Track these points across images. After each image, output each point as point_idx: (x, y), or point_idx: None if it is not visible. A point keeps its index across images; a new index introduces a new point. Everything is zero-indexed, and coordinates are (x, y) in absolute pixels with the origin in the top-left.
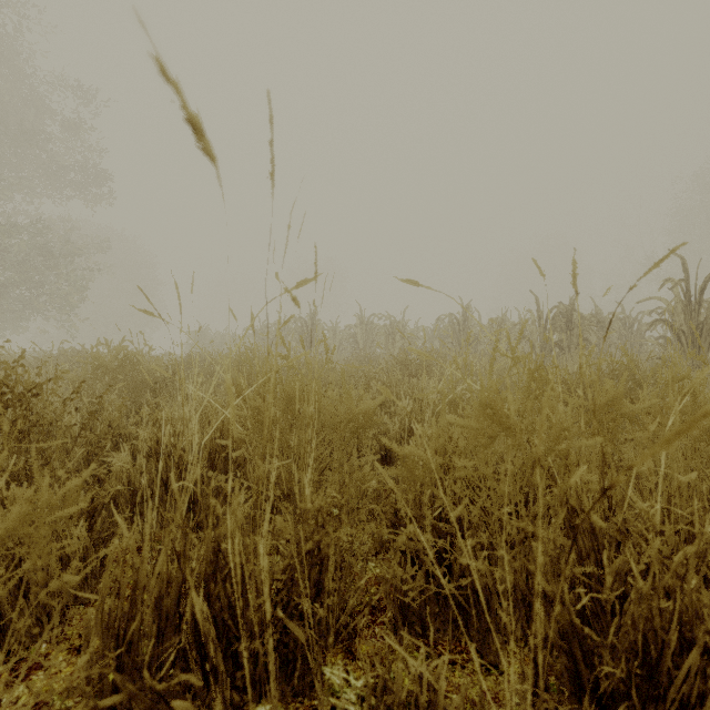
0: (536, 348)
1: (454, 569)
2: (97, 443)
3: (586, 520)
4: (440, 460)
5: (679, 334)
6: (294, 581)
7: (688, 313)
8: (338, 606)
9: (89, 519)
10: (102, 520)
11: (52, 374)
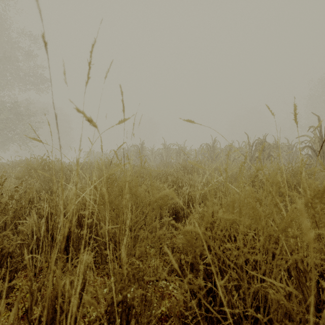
0: (247, 159)
1: (217, 299)
2: (20, 211)
3: (307, 276)
4: (209, 234)
5: (316, 153)
6: (110, 321)
7: (321, 142)
8: (144, 324)
9: (0, 261)
10: (16, 256)
11: (14, 172)
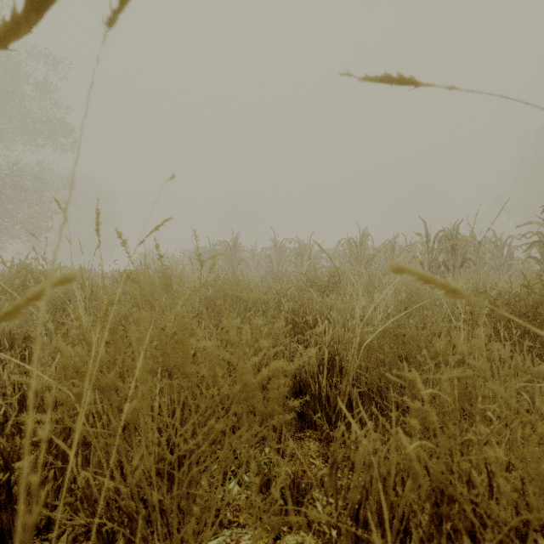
0: (424, 267)
1: None
2: None
3: None
4: None
5: None
6: None
7: None
8: None
9: None
10: None
11: None
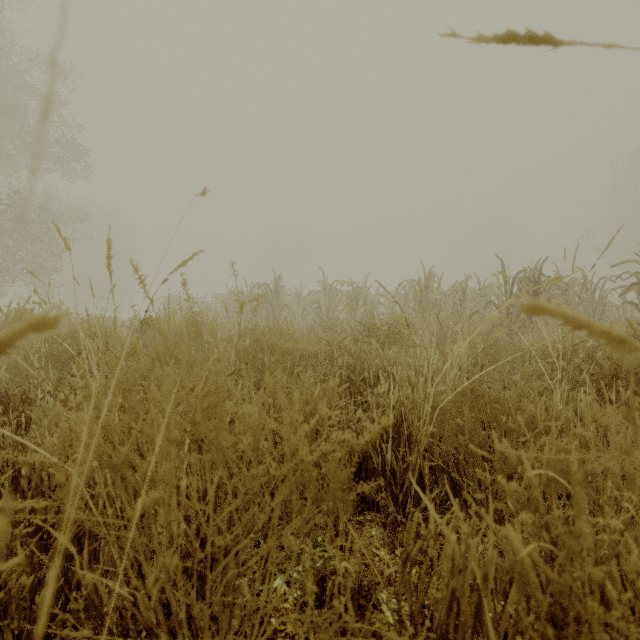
0: (502, 313)
1: None
2: None
3: None
4: None
5: None
6: None
7: None
8: None
9: None
10: None
11: None
